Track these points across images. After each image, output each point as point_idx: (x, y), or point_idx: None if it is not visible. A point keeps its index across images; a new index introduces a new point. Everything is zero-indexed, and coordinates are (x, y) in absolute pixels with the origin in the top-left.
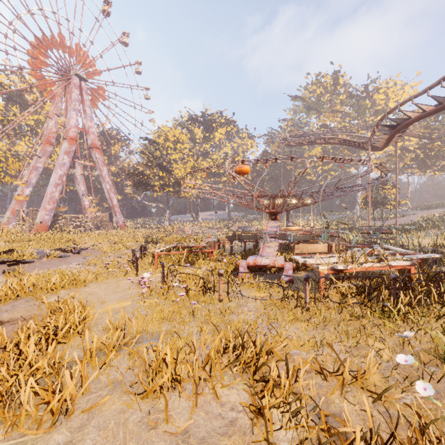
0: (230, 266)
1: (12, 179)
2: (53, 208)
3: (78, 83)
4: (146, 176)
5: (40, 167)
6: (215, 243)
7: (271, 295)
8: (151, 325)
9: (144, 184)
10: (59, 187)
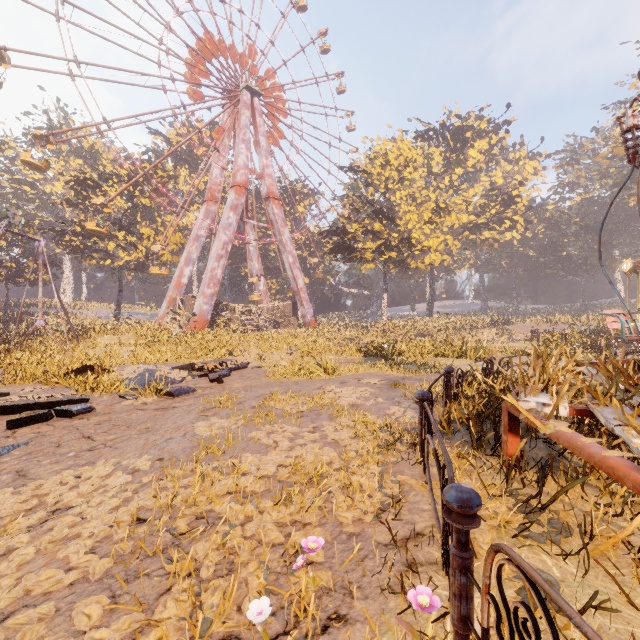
0: None
1: (173, 257)
2: (215, 293)
3: (249, 100)
4: (350, 234)
5: (202, 235)
6: None
7: None
8: None
9: (348, 248)
10: (222, 261)
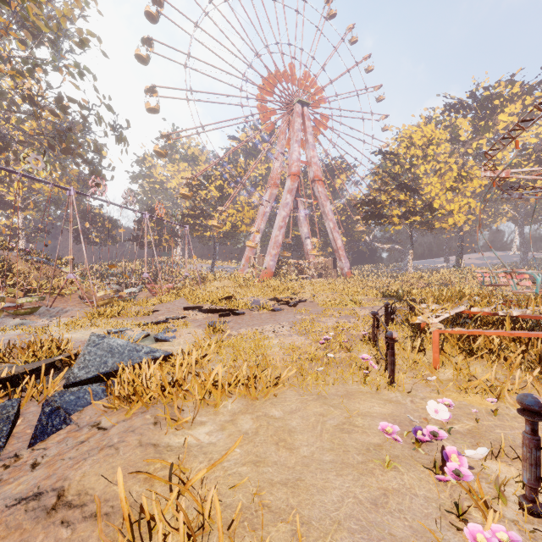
0: None
1: (247, 227)
2: (277, 253)
3: (300, 110)
4: (379, 205)
5: (267, 211)
6: None
7: None
8: None
9: (377, 215)
10: (282, 230)
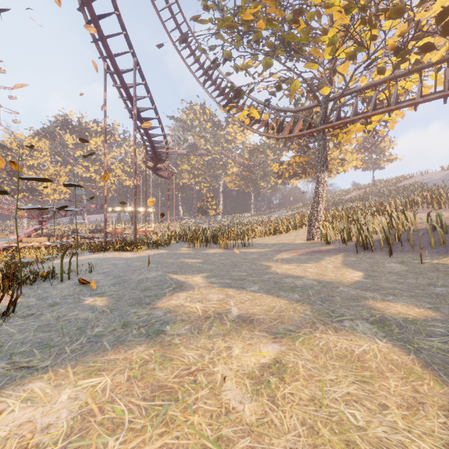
0: None
1: None
2: None
3: None
4: None
5: None
6: None
7: None
8: None
9: None
10: None
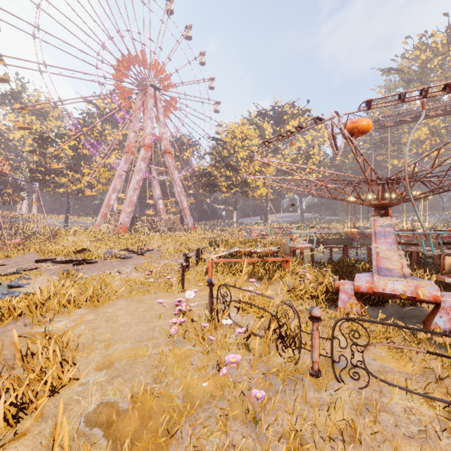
0: (319, 287)
1: (103, 186)
2: (132, 211)
3: (153, 93)
4: (213, 177)
5: (123, 174)
6: (289, 248)
7: (441, 377)
8: (155, 445)
9: (212, 185)
10: (137, 191)
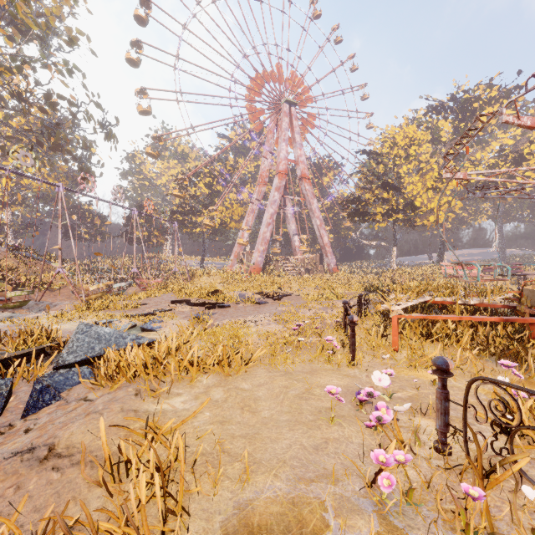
0: None
1: (236, 224)
2: (265, 249)
3: (287, 110)
4: (364, 202)
5: (256, 209)
6: None
7: None
8: None
9: (362, 213)
10: (270, 226)
